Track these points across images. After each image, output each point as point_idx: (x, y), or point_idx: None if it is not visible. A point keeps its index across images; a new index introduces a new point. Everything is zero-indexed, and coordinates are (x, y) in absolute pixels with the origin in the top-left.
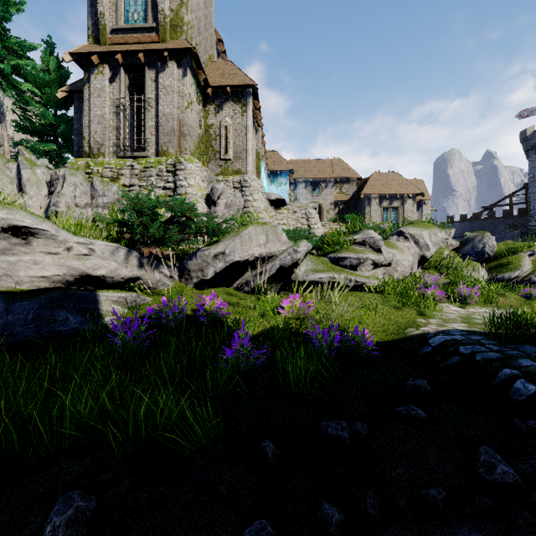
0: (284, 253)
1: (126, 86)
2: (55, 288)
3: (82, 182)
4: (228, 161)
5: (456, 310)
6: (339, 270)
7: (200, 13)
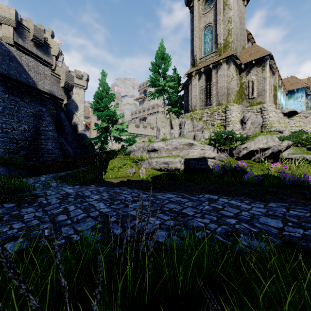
0: (274, 146)
1: (204, 80)
2: (198, 158)
3: (190, 122)
4: (253, 98)
5: None
6: (310, 153)
7: (237, 31)
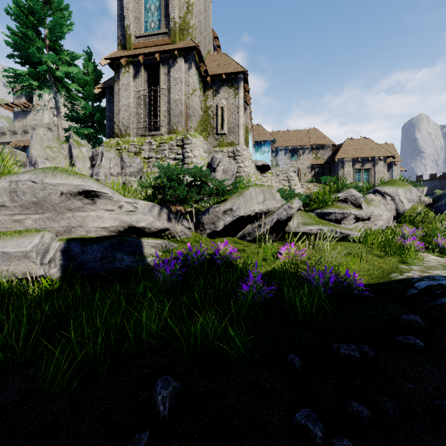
0: (280, 209)
1: (146, 80)
2: (113, 236)
3: (115, 156)
4: (223, 135)
5: (435, 259)
6: (326, 224)
7: (201, 17)
